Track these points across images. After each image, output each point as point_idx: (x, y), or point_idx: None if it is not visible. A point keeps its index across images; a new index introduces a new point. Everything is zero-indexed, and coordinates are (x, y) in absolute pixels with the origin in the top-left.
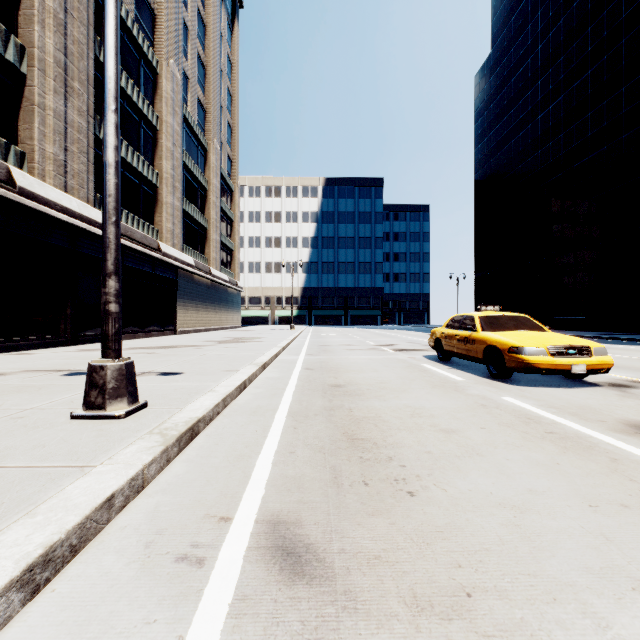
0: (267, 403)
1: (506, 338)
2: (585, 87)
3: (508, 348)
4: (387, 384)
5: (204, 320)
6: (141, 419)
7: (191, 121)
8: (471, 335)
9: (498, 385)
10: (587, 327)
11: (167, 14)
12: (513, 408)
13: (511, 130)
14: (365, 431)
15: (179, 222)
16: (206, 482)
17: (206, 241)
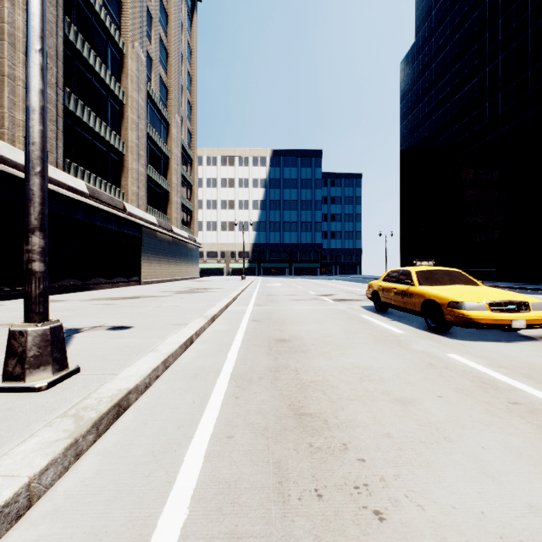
0: (211, 362)
1: (445, 293)
2: (496, 71)
3: (447, 303)
4: (331, 338)
5: (166, 272)
6: (64, 391)
7: (154, 97)
8: (408, 289)
9: (439, 339)
10: (498, 278)
11: (132, 2)
12: (463, 368)
13: (432, 109)
14: (313, 402)
15: (143, 186)
16: (115, 493)
17: (168, 203)
